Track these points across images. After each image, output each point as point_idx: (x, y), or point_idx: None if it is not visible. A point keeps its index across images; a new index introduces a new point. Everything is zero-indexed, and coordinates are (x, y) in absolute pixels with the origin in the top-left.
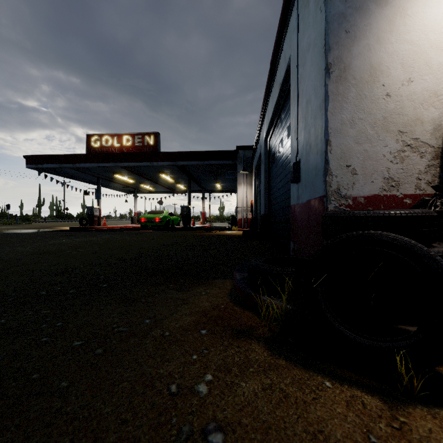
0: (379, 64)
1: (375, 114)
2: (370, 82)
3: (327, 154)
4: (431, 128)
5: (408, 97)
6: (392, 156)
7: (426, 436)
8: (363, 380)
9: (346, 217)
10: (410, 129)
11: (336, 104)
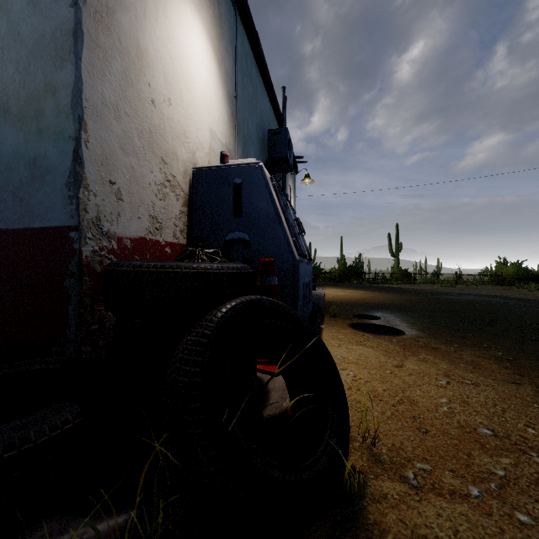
0: (146, 50)
1: (142, 119)
2: (138, 66)
3: (81, 145)
4: (183, 170)
5: (169, 121)
6: (157, 188)
7: (412, 532)
8: (318, 534)
9: (193, 274)
10: (170, 162)
11: (95, 59)
